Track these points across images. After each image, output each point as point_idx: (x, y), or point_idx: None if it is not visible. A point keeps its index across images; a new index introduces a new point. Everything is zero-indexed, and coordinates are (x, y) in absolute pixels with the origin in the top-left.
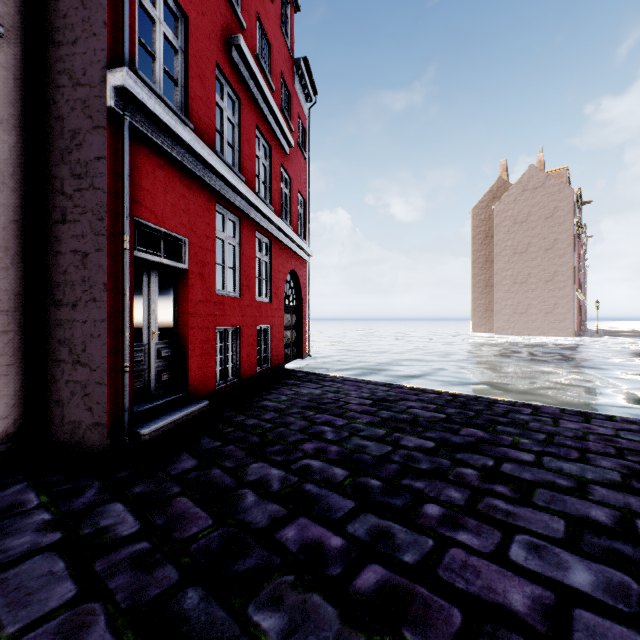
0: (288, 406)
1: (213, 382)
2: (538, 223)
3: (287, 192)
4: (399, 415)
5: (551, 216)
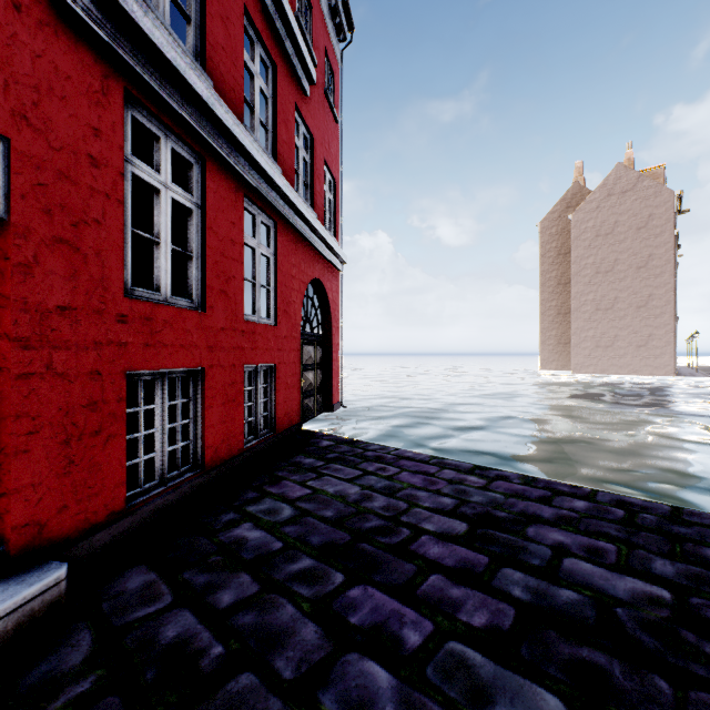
0: (288, 545)
1: (116, 496)
2: (628, 235)
3: (307, 158)
4: (554, 590)
5: (645, 226)
